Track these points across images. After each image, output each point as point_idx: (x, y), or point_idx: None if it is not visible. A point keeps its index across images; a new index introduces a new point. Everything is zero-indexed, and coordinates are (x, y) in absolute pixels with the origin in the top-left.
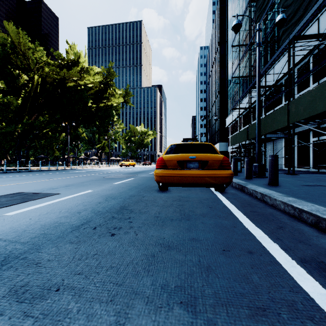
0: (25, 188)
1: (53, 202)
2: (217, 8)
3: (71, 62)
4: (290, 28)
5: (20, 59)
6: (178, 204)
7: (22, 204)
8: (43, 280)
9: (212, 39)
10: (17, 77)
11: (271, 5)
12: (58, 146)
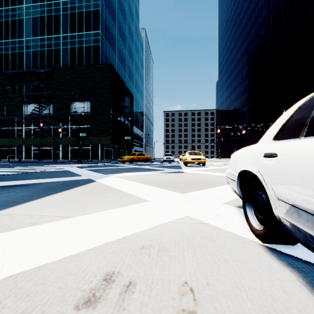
0: None
1: None
2: None
3: None
4: None
5: None
6: None
7: None
8: None
9: None
10: None
11: None
12: None
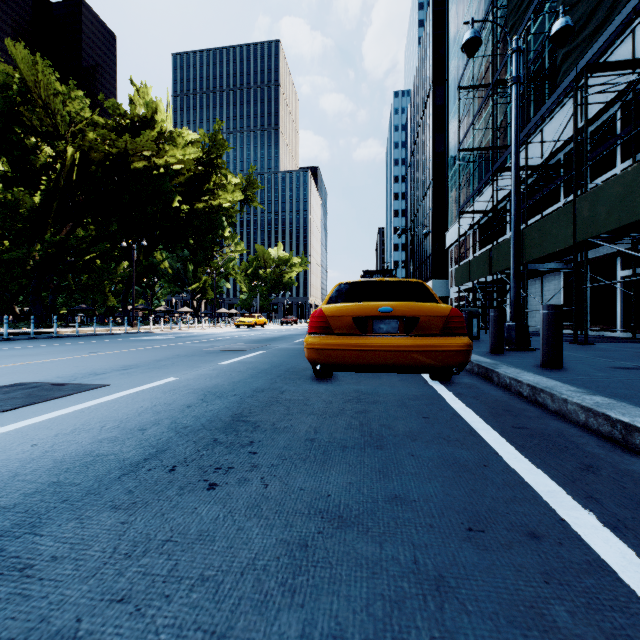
0: (39, 373)
1: (91, 405)
2: (429, 14)
3: (139, 122)
4: (578, 49)
5: (38, 116)
6: (355, 410)
7: (25, 408)
8: (29, 620)
9: (417, 76)
10: (32, 151)
11: (540, 4)
12: (115, 287)
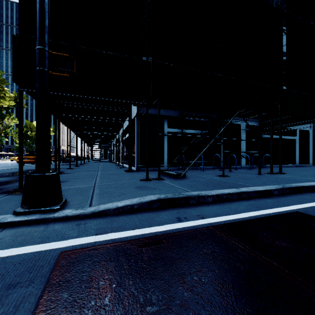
0: None
1: None
2: None
3: None
4: None
5: None
6: None
7: None
8: None
9: None
10: None
11: None
12: None
